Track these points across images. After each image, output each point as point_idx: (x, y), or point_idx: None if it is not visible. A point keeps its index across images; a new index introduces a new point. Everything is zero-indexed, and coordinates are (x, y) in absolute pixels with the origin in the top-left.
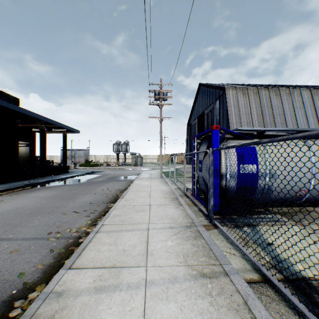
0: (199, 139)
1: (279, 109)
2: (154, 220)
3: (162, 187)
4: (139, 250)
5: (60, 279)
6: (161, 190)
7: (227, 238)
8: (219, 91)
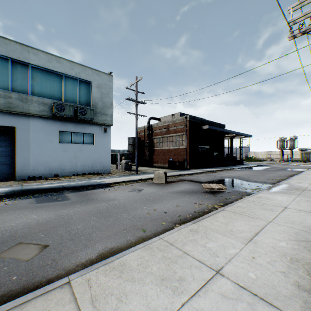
0: None
1: None
2: None
3: None
4: (307, 182)
5: (284, 181)
6: None
7: None
8: None
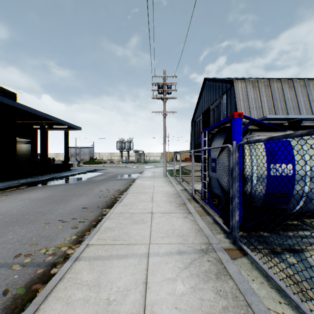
0: (210, 133)
1: (293, 102)
2: (156, 237)
3: (166, 188)
4: (131, 302)
5: None
6: (165, 191)
7: (267, 276)
8: (226, 85)
